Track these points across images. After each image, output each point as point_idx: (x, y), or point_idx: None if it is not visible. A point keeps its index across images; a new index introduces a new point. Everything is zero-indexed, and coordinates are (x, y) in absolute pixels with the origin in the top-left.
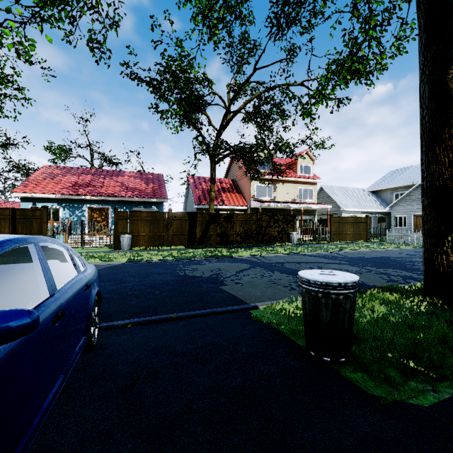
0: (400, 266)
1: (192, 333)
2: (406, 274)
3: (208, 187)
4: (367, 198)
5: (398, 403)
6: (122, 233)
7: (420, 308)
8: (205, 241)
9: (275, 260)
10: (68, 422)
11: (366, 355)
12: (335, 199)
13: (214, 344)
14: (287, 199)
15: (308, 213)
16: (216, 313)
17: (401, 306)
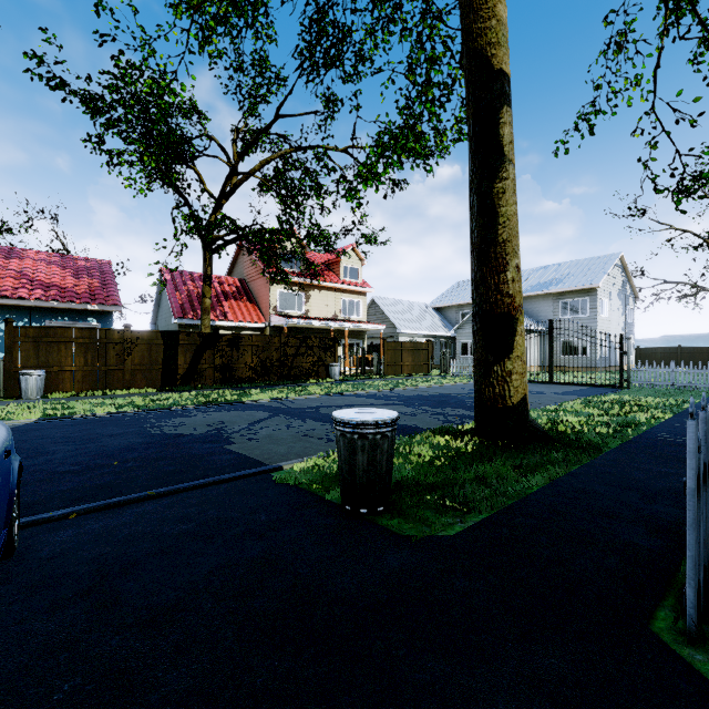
0: (460, 404)
1: (185, 510)
2: (464, 413)
3: (198, 290)
4: (429, 317)
5: (428, 537)
6: (23, 367)
7: (467, 448)
8: (194, 379)
9: (308, 404)
10: (1, 644)
11: (406, 502)
12: (390, 316)
13: (222, 518)
14: (326, 314)
15: (355, 335)
16: (220, 482)
17: (450, 447)
